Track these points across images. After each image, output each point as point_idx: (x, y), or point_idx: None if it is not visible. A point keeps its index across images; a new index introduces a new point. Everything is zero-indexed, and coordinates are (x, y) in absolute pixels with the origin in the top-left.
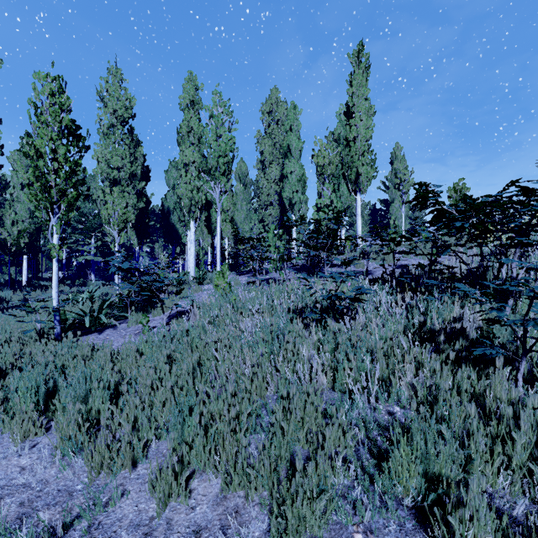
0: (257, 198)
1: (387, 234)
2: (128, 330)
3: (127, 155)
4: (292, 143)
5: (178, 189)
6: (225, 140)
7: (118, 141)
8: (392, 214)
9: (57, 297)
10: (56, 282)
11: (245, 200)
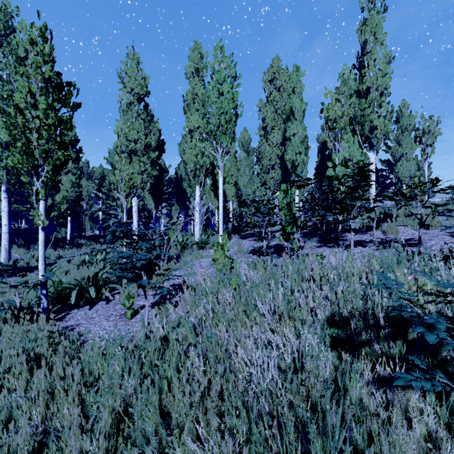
0: (259, 163)
1: None
2: (116, 308)
3: (142, 129)
4: (295, 105)
5: (184, 155)
6: (227, 97)
7: (134, 117)
8: (397, 173)
9: (43, 269)
10: (42, 253)
11: (248, 166)
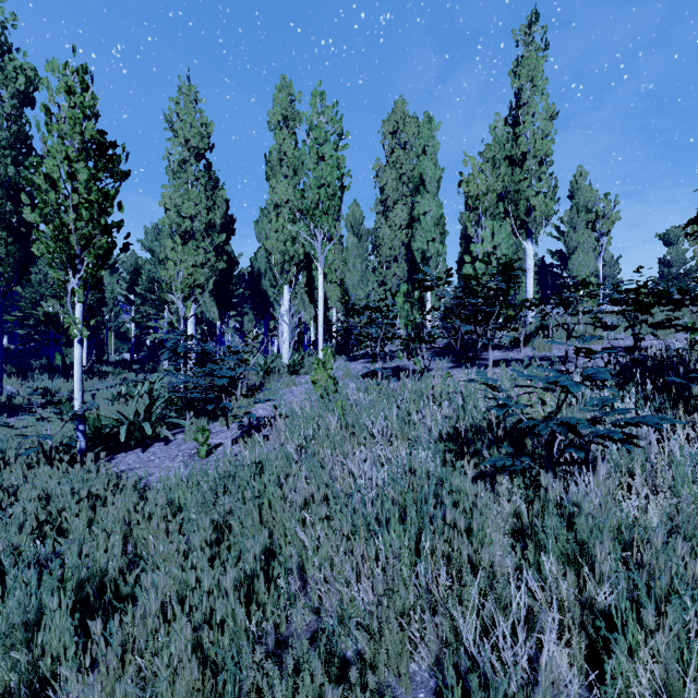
0: (376, 253)
1: (617, 294)
2: (182, 448)
3: (202, 199)
4: (427, 171)
5: (267, 240)
6: (330, 163)
7: (191, 181)
8: (571, 271)
9: (81, 396)
10: (79, 375)
11: (360, 257)
